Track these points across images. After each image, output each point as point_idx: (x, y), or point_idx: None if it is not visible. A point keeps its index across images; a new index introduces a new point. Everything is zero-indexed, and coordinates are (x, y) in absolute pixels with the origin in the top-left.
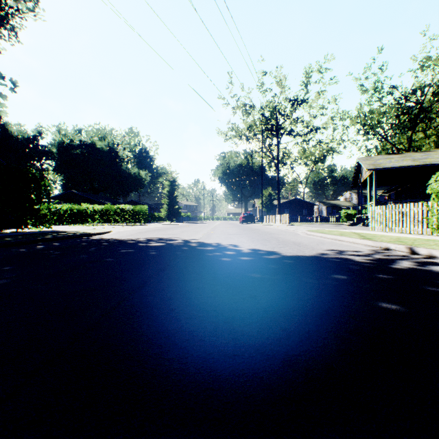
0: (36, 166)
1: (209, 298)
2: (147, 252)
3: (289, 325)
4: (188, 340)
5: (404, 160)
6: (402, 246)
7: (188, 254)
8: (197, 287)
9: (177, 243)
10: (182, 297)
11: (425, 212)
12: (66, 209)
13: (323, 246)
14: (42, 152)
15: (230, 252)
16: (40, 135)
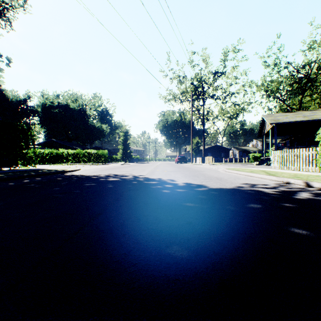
0: (26, 121)
1: (153, 224)
2: (105, 185)
3: (220, 249)
4: (135, 264)
5: (297, 116)
6: (300, 181)
7: (137, 187)
8: (143, 214)
9: (129, 178)
10: (131, 223)
11: (314, 155)
12: (48, 153)
13: (239, 181)
14: (30, 111)
15: (169, 185)
16: (28, 98)
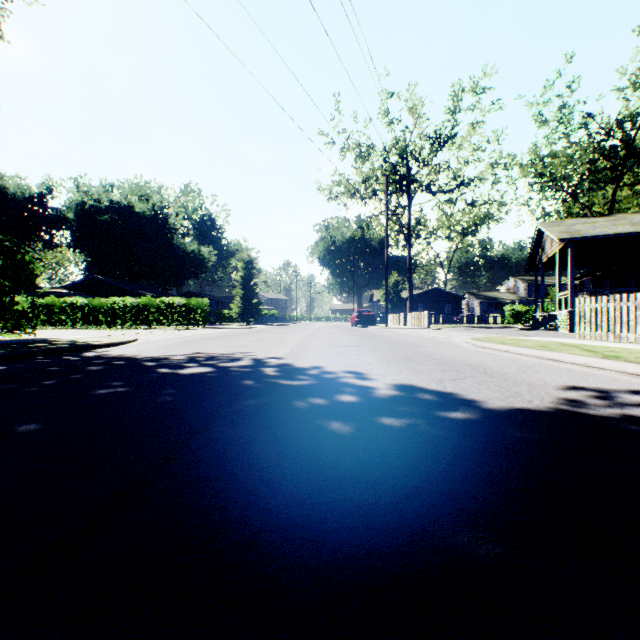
0: (44, 239)
1: None
2: (155, 395)
3: None
4: None
5: (617, 224)
6: None
7: (250, 403)
8: None
9: (237, 368)
10: None
11: None
12: (82, 304)
13: (541, 376)
14: (52, 218)
15: (350, 395)
16: (49, 193)
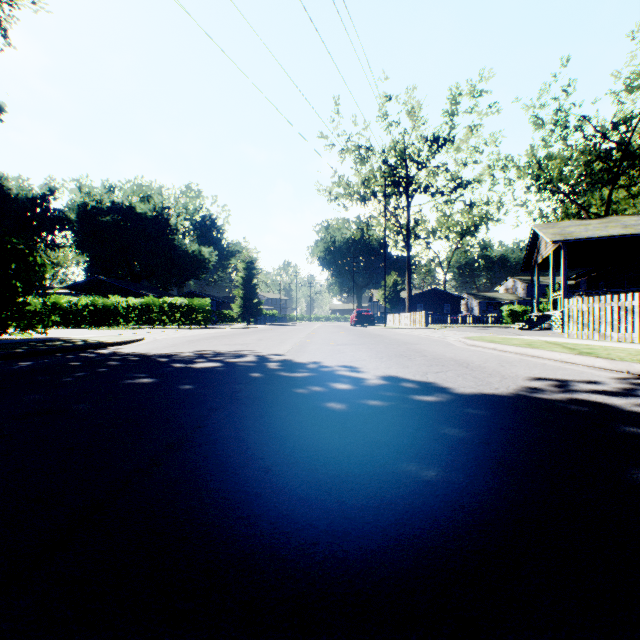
0: (46, 240)
1: None
2: (175, 384)
3: None
4: None
5: (609, 226)
6: None
7: (258, 389)
8: (247, 545)
9: (243, 363)
10: None
11: None
12: (86, 304)
13: (516, 369)
14: (54, 219)
15: (343, 384)
16: (51, 194)
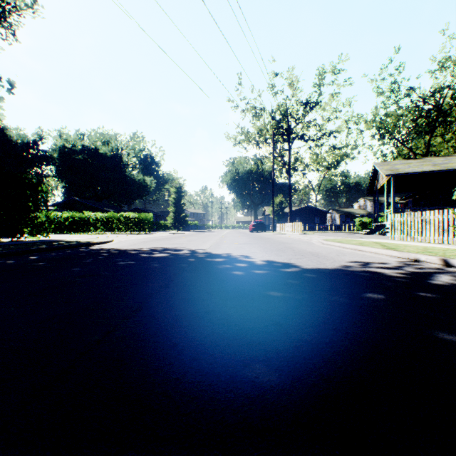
0: (37, 172)
1: (221, 327)
2: (149, 264)
3: (332, 371)
4: (194, 399)
5: (424, 165)
6: (435, 257)
7: (196, 266)
8: (206, 310)
9: (183, 254)
10: (187, 325)
11: (451, 220)
12: (67, 217)
13: (344, 257)
14: (42, 158)
15: (243, 264)
16: (40, 140)
